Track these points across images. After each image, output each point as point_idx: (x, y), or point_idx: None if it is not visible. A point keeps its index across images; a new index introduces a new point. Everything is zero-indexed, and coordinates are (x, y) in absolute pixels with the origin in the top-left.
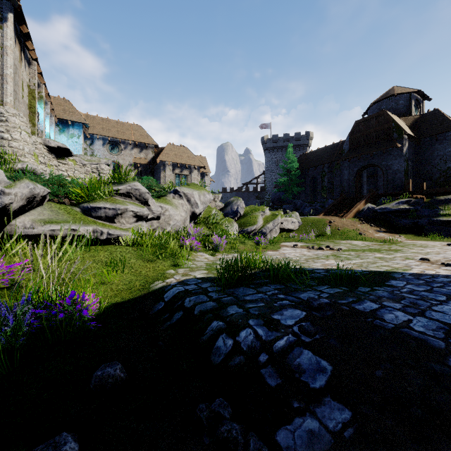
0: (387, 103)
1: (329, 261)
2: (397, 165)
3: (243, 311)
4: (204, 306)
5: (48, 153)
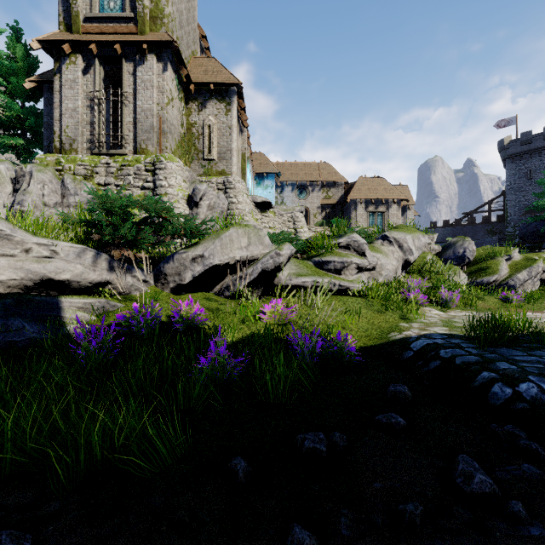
0: None
1: None
2: None
3: (517, 368)
4: (466, 359)
5: (255, 208)
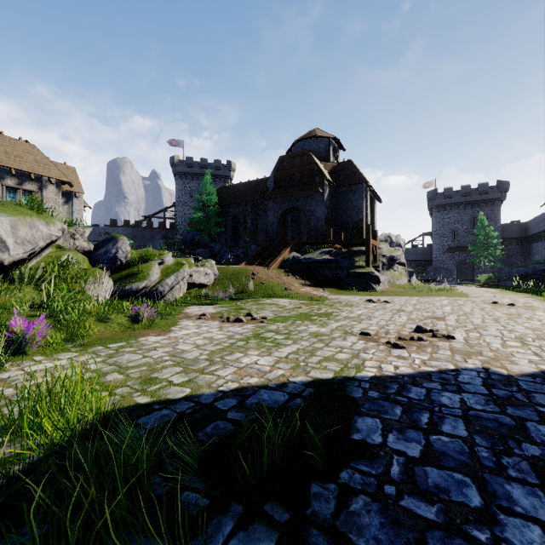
0: (310, 144)
1: (248, 357)
2: (319, 212)
3: None
4: None
5: None
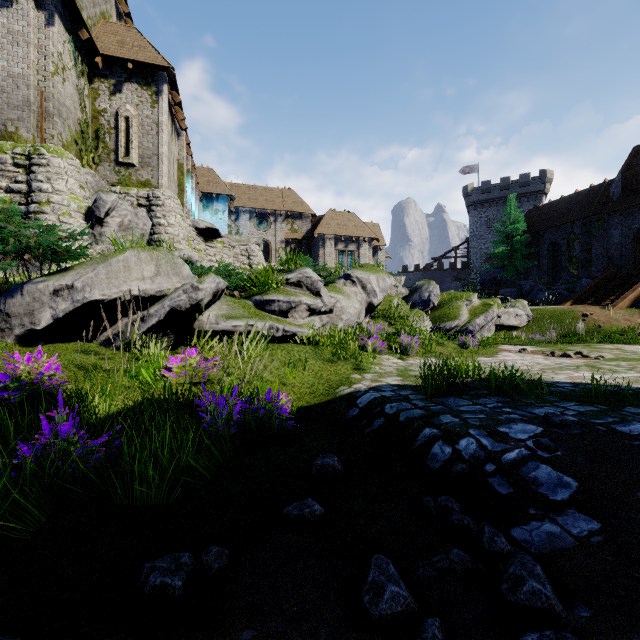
0: None
1: (580, 373)
2: None
3: (460, 420)
4: (411, 413)
5: (197, 236)
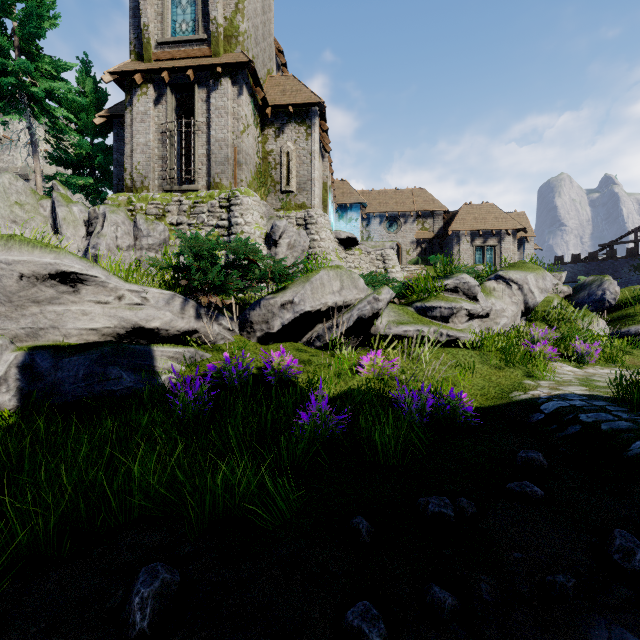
0: None
1: None
2: None
3: None
4: (615, 424)
5: (338, 246)
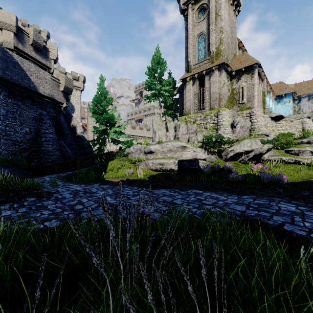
0: None
1: None
2: None
3: None
4: None
5: (271, 120)
